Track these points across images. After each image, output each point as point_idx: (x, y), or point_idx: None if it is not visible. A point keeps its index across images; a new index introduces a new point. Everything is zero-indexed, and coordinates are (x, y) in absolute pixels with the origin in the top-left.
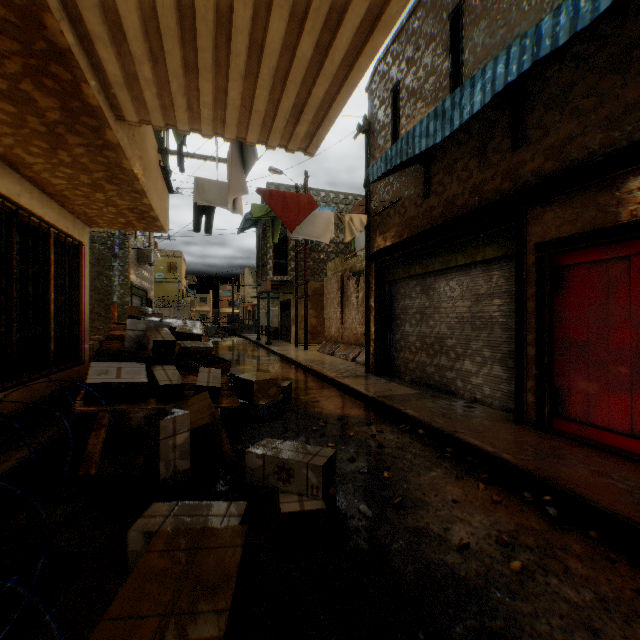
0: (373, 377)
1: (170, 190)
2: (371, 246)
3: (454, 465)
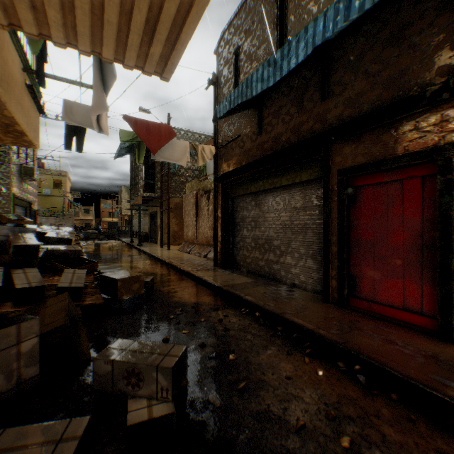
0: (220, 270)
1: (41, 110)
2: (218, 170)
3: (284, 342)
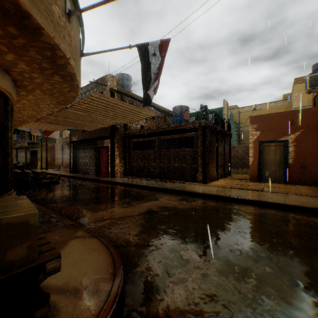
0: (72, 173)
1: None
2: (71, 139)
3: (81, 180)
